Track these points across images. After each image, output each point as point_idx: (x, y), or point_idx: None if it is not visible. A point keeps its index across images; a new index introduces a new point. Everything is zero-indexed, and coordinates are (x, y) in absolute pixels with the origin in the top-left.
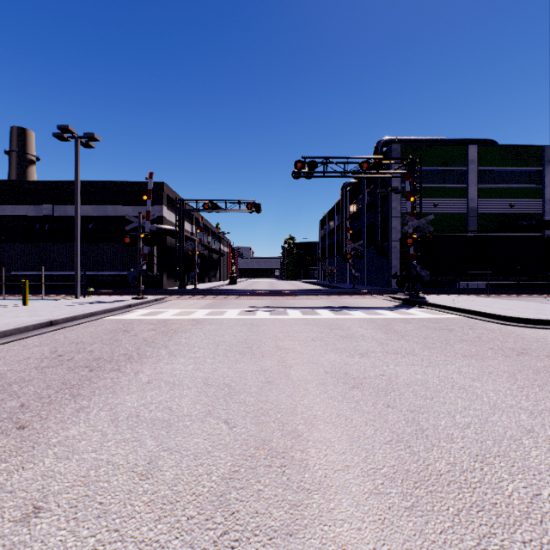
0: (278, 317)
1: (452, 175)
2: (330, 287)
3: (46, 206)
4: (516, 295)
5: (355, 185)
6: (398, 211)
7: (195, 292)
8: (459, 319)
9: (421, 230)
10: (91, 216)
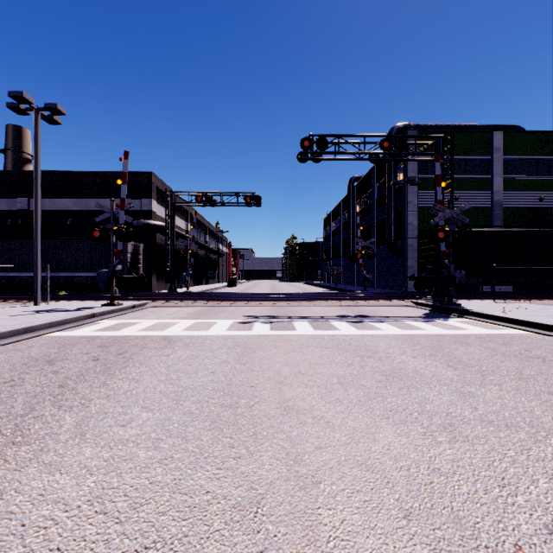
0: (281, 333)
1: (475, 165)
2: (337, 290)
3: (21, 199)
4: None
5: (363, 179)
6: (414, 205)
7: (184, 296)
8: (530, 336)
9: (452, 223)
10: (71, 211)
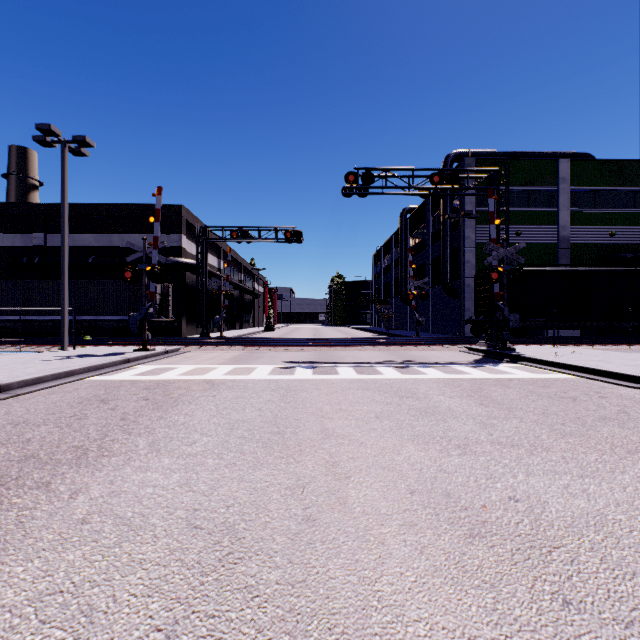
0: (324, 377)
1: (539, 197)
2: (387, 335)
3: (37, 235)
4: (626, 345)
5: (417, 210)
6: (472, 241)
7: (219, 342)
8: (574, 380)
9: (508, 262)
10: (92, 248)
